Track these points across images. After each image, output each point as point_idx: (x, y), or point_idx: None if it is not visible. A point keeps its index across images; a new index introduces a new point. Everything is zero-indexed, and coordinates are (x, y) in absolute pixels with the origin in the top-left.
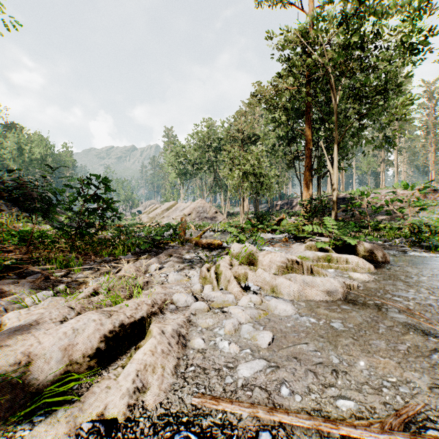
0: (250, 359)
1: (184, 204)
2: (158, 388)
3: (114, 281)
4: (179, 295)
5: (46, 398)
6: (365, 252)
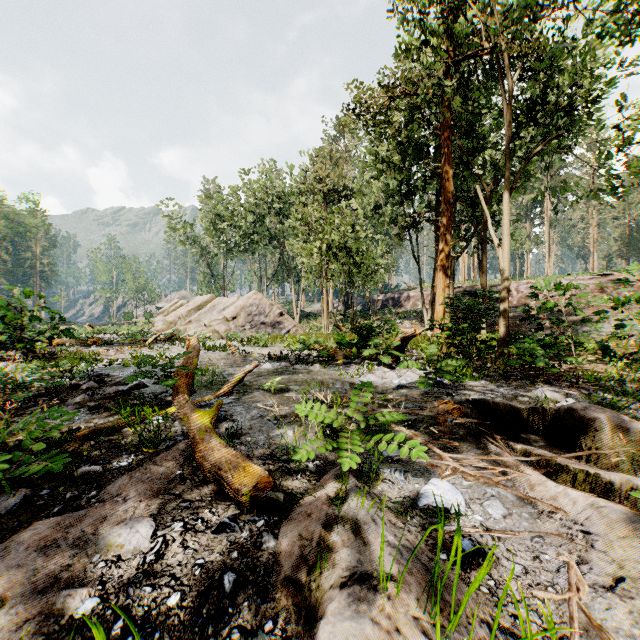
0: None
1: (226, 299)
2: None
3: None
4: None
5: None
6: None
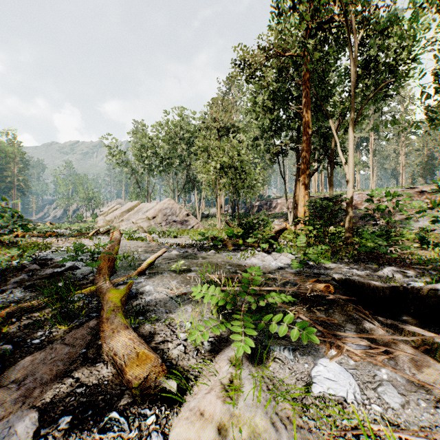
0: None
1: (148, 204)
2: None
3: None
4: None
5: None
6: None
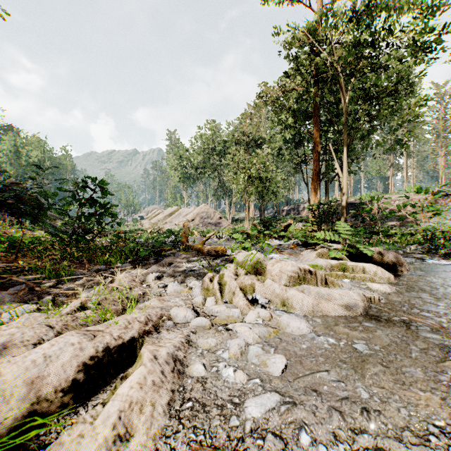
0: (260, 392)
1: (187, 209)
2: (146, 434)
3: (106, 293)
4: (177, 310)
5: (2, 450)
6: (382, 260)
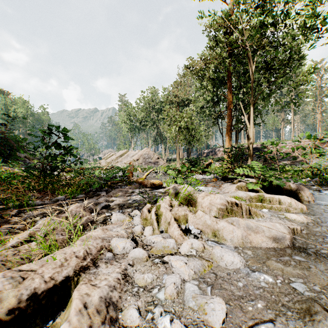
0: None
1: (133, 151)
2: None
3: (56, 223)
4: (117, 241)
5: None
6: (292, 192)
